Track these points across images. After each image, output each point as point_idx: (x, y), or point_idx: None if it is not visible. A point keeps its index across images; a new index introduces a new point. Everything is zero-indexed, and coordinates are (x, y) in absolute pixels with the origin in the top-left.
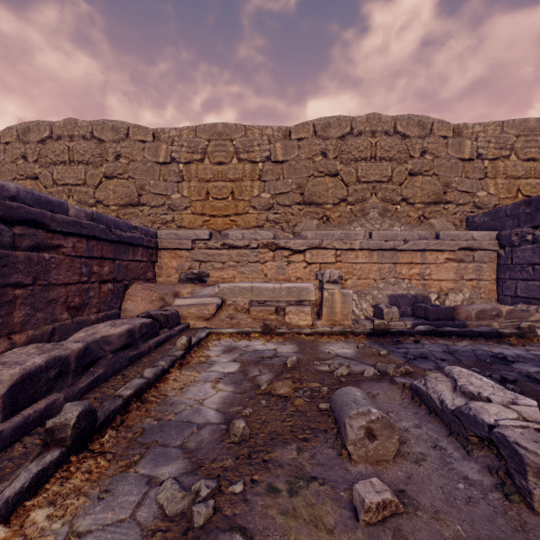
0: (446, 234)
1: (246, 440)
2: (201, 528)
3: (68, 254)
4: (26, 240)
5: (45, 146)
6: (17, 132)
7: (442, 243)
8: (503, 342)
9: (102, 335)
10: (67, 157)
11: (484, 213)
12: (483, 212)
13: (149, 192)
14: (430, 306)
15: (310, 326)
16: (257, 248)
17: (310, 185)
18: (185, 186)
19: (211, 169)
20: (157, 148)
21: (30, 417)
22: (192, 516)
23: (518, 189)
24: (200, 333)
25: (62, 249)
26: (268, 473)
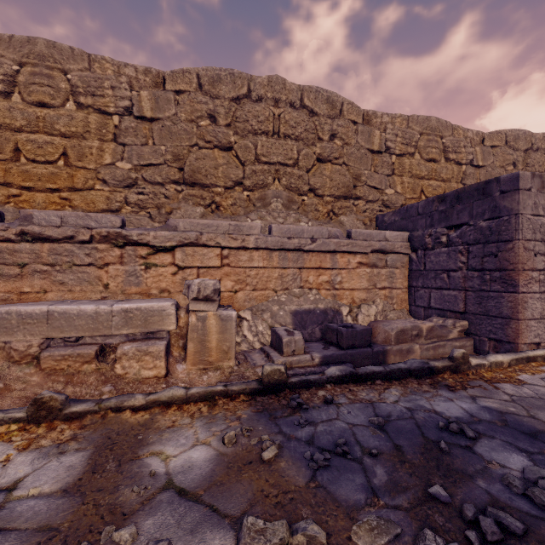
0: (359, 233)
1: None
2: None
3: None
4: None
5: None
6: None
7: (354, 243)
8: (439, 384)
9: None
10: None
11: (394, 211)
12: (393, 210)
13: None
14: (344, 329)
15: (161, 379)
16: (91, 242)
17: (193, 157)
18: None
19: (23, 110)
20: None
21: None
22: None
23: (422, 190)
24: None
25: None
26: None
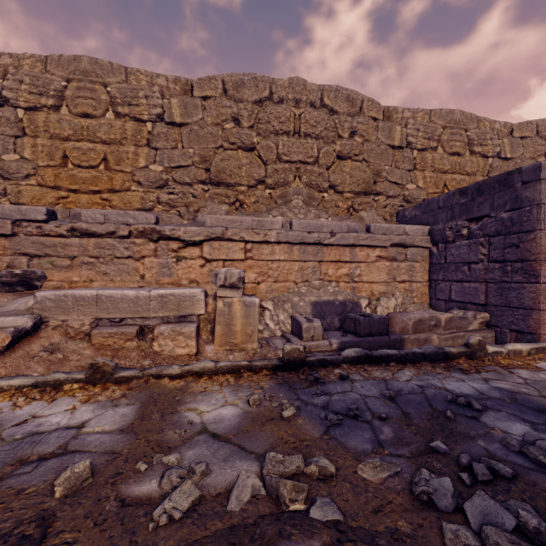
0: (378, 227)
1: None
2: None
3: None
4: None
5: None
6: None
7: (373, 237)
8: (453, 368)
9: None
10: None
11: (415, 206)
12: (413, 205)
13: None
14: (361, 317)
15: (192, 356)
16: (129, 237)
17: (219, 158)
18: (27, 143)
19: (70, 121)
20: None
21: None
22: None
23: (445, 184)
24: None
25: None
26: None
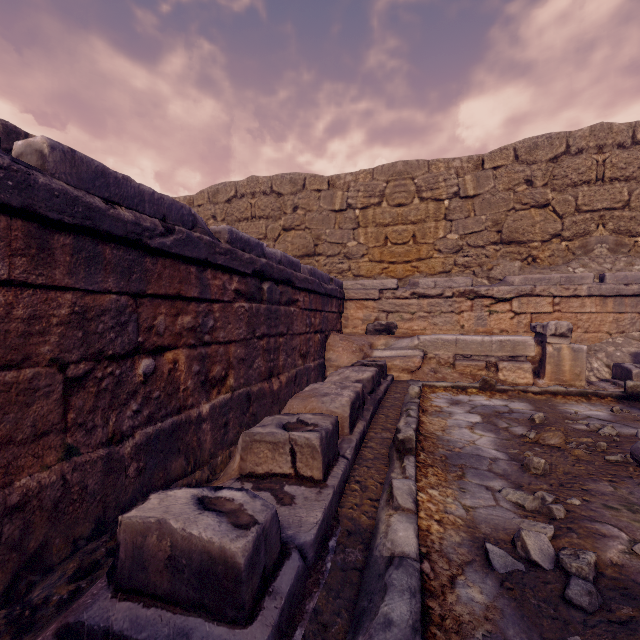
0: None
1: (547, 474)
2: (565, 519)
3: (301, 307)
4: (283, 296)
5: (231, 205)
6: (207, 195)
7: None
8: None
9: (355, 379)
10: (250, 213)
11: None
12: None
13: (325, 242)
14: None
15: (530, 385)
16: (452, 297)
17: (511, 220)
18: (361, 232)
19: (390, 212)
20: (332, 195)
21: (361, 434)
22: (552, 511)
23: None
24: (416, 385)
25: (298, 303)
26: (594, 498)
